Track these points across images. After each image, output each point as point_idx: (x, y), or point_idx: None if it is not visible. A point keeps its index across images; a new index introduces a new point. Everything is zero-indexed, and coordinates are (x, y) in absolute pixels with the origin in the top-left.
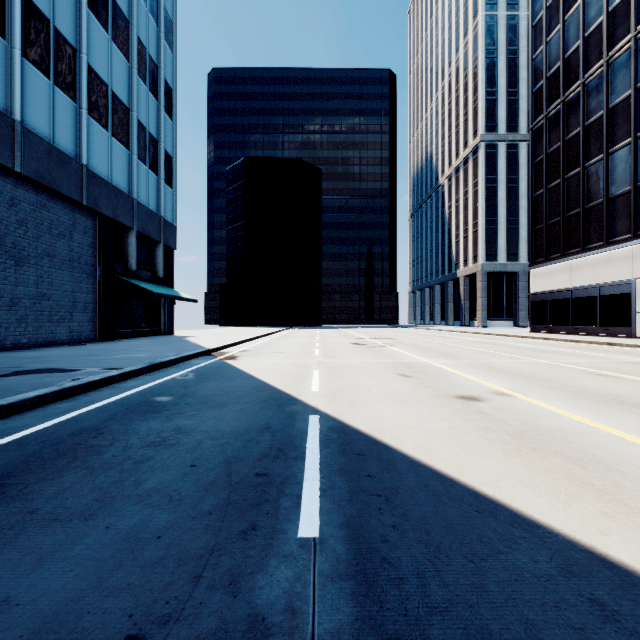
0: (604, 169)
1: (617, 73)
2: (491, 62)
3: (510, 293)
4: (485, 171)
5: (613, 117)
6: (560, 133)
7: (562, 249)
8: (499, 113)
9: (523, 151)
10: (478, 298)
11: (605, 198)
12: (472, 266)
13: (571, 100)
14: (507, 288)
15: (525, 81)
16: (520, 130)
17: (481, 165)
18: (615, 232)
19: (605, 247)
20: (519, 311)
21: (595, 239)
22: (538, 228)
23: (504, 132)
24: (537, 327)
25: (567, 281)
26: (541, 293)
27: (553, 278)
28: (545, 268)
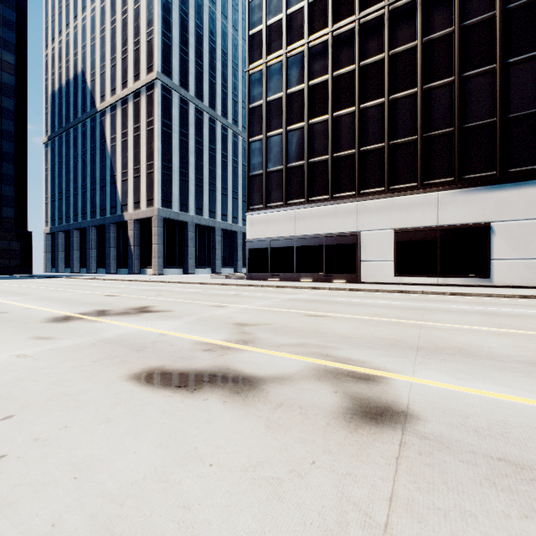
0: (330, 129)
1: (342, 46)
2: (167, 4)
3: (181, 242)
4: (162, 113)
5: (338, 85)
6: (283, 84)
7: (285, 198)
8: (174, 62)
9: (192, 111)
10: (154, 244)
11: (331, 156)
12: (146, 209)
13: (295, 56)
14: (179, 237)
15: (193, 48)
16: (190, 90)
17: (158, 104)
18: (340, 188)
19: (332, 200)
20: (189, 259)
21: (320, 192)
22: (256, 174)
23: (178, 84)
24: (256, 275)
25: (291, 230)
26: (261, 240)
27: (275, 226)
28: (266, 215)
